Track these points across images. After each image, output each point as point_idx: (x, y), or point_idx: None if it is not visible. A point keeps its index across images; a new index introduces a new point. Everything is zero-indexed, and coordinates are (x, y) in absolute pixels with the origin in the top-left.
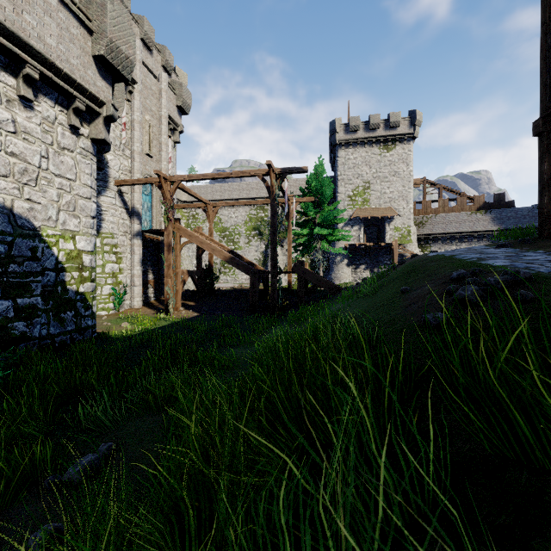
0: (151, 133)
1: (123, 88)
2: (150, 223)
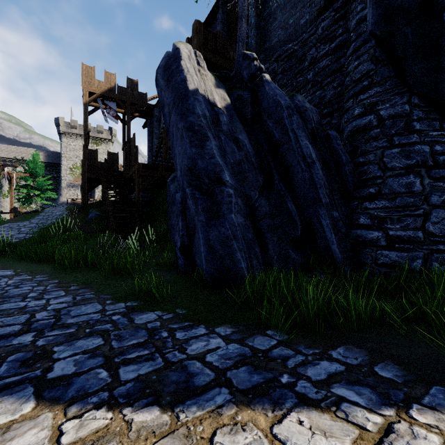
0: None
1: None
2: None
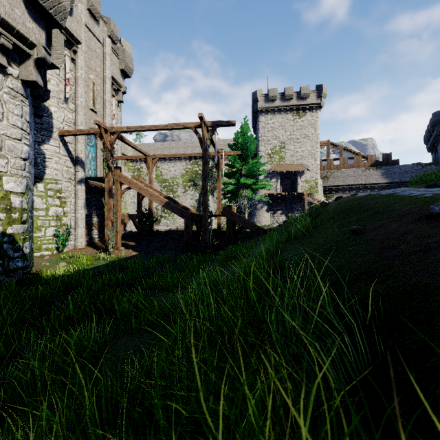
0: (95, 91)
1: (63, 41)
2: (94, 171)
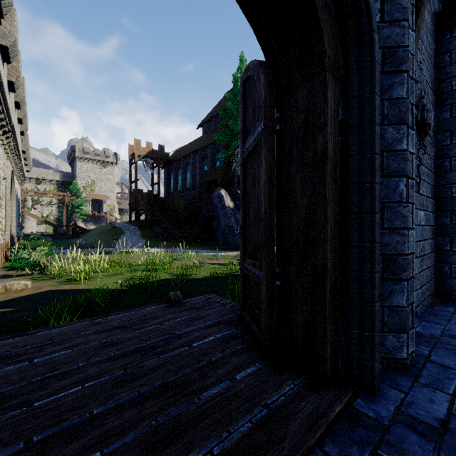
0: None
1: None
2: None
